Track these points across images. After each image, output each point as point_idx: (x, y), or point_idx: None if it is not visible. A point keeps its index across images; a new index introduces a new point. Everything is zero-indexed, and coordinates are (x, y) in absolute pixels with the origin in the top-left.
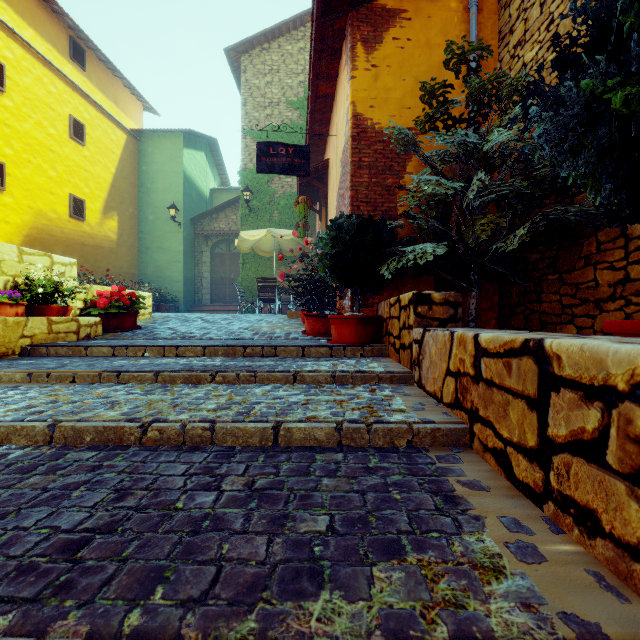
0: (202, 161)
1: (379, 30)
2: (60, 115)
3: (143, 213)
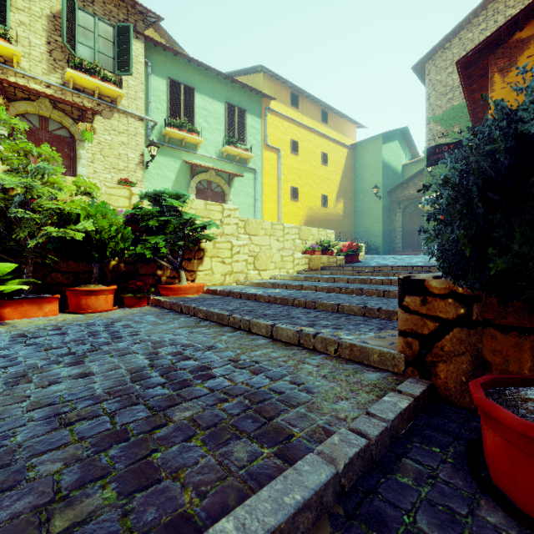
0: (396, 147)
1: (514, 57)
2: (317, 154)
3: (356, 194)
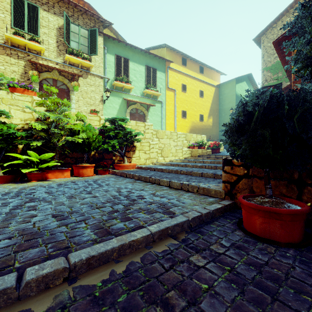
0: (244, 85)
1: None
2: (197, 91)
3: (220, 114)
